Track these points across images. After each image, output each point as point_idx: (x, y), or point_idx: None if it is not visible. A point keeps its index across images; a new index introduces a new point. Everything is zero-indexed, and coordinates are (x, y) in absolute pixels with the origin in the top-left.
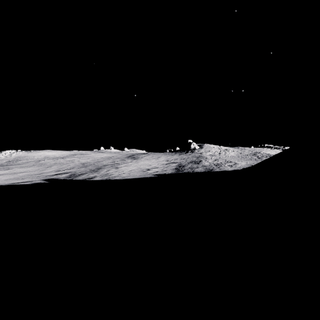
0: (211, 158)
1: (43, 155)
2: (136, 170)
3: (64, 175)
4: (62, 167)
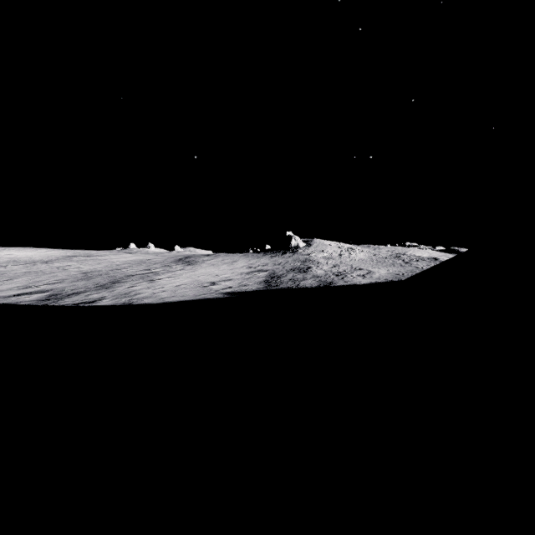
0: (326, 263)
1: (7, 257)
2: (189, 285)
3: (34, 297)
4: (38, 279)
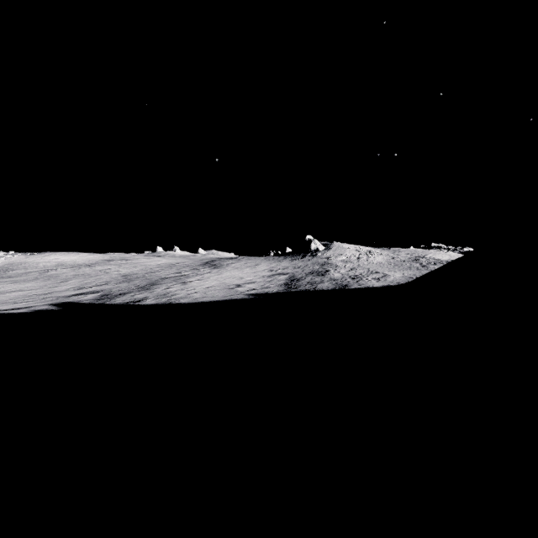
0: (344, 267)
1: (55, 261)
2: (217, 287)
3: (90, 296)
4: (87, 281)
